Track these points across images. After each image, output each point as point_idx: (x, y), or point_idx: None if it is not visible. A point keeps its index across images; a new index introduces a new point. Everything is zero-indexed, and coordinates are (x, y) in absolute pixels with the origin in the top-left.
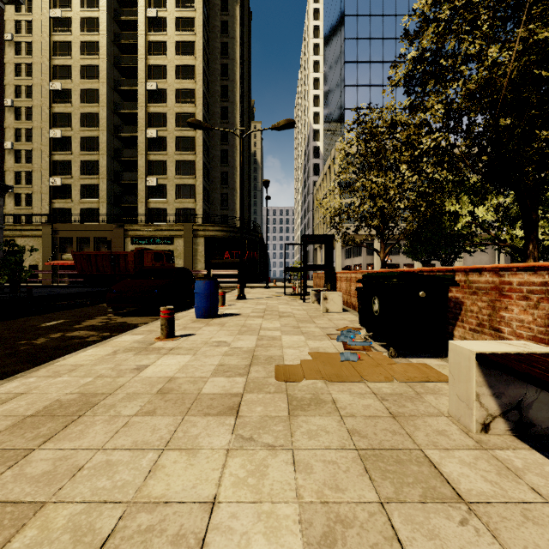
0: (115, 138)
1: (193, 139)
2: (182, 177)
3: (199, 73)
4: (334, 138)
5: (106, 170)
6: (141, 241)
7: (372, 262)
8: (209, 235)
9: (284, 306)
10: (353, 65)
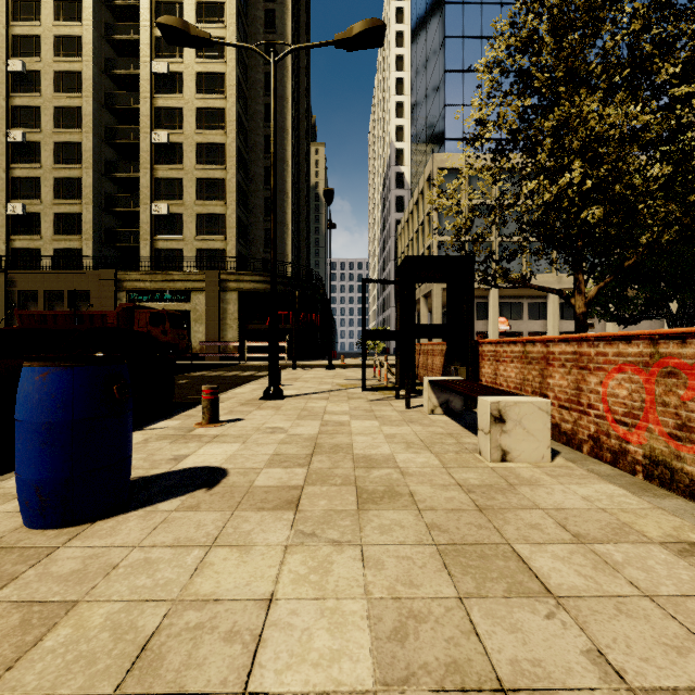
0: (107, 146)
1: (222, 147)
2: (205, 204)
3: (231, 49)
4: (429, 152)
5: (92, 191)
6: (142, 297)
7: (484, 329)
8: (245, 288)
9: (365, 426)
10: (458, 42)
